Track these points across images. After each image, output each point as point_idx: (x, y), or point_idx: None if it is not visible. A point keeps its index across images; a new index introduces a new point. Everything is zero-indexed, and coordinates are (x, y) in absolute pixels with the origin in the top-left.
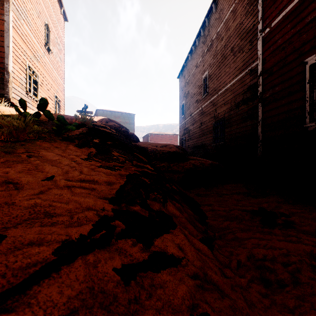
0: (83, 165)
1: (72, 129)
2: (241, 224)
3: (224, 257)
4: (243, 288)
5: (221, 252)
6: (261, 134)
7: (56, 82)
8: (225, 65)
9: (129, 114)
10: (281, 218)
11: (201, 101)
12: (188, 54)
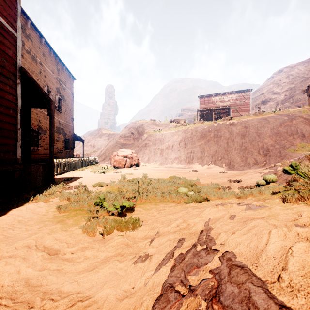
0: None
1: None
2: None
3: None
4: None
5: None
6: None
7: None
8: None
9: None
10: None
11: None
12: None
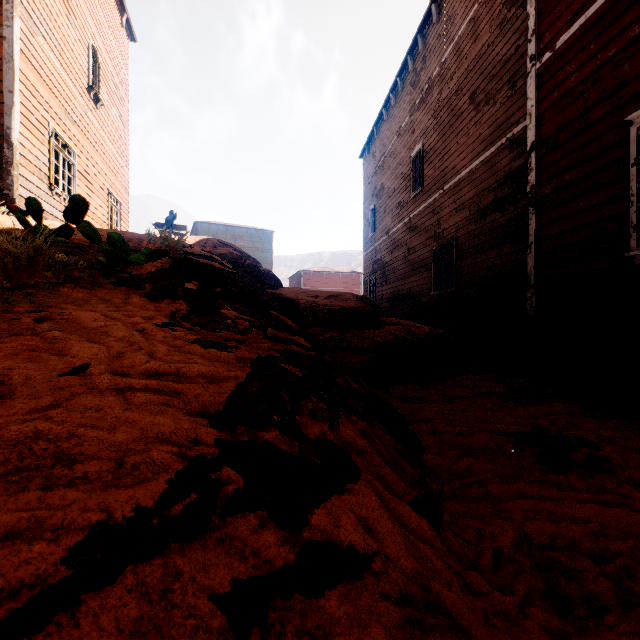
0: (157, 338)
1: (140, 262)
2: (497, 464)
3: (465, 543)
4: (511, 618)
5: (457, 529)
6: (534, 271)
7: (112, 166)
8: (458, 131)
9: (262, 232)
10: (582, 450)
11: (409, 205)
12: (382, 109)
